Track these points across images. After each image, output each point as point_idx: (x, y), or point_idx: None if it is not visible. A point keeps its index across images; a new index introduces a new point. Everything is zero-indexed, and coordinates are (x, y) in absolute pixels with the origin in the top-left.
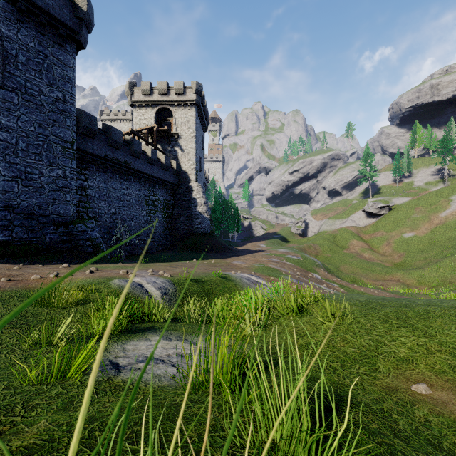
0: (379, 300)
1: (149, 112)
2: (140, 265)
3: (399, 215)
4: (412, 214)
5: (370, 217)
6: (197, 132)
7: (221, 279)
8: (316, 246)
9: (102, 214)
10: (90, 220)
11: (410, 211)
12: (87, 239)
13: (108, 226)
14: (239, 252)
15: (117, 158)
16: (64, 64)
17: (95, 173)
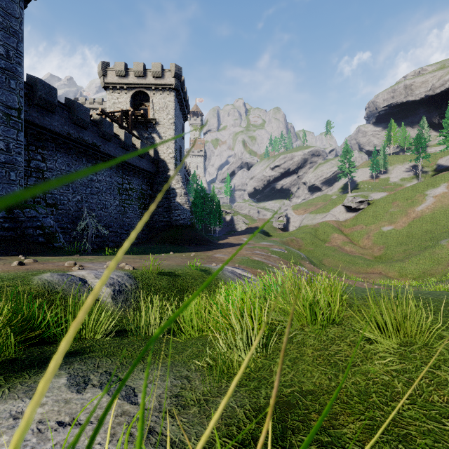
0: (427, 295)
1: (125, 96)
2: (103, 257)
3: (377, 209)
4: (390, 208)
5: (349, 212)
6: (177, 119)
7: (199, 272)
8: (299, 240)
9: (65, 202)
10: (48, 207)
11: (387, 206)
12: (38, 226)
13: (72, 215)
14: (221, 245)
15: (84, 139)
16: (7, 12)
17: (55, 154)
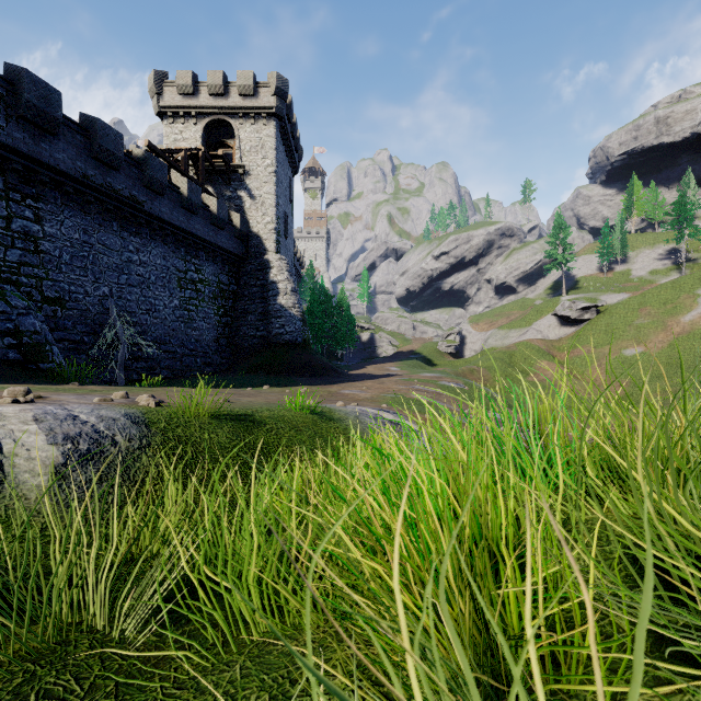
0: None
1: (193, 128)
2: (125, 389)
3: (614, 320)
4: (636, 319)
5: (565, 325)
6: (280, 167)
7: (307, 416)
8: (483, 371)
9: (80, 296)
10: (47, 305)
11: (631, 315)
12: (9, 331)
13: (94, 320)
14: (354, 377)
15: (114, 187)
16: None
17: (60, 210)
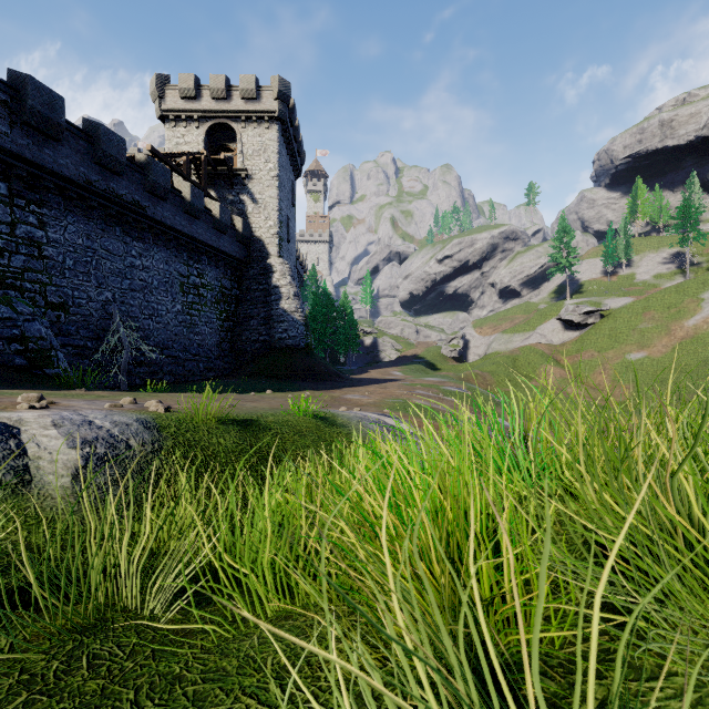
0: None
1: (195, 132)
2: (131, 394)
3: (618, 325)
4: (640, 323)
5: (569, 329)
6: (282, 171)
7: (311, 421)
8: (486, 375)
9: (83, 301)
10: (51, 310)
11: (635, 319)
12: (15, 337)
13: (97, 325)
14: (357, 382)
15: (117, 192)
16: None
17: (64, 215)
